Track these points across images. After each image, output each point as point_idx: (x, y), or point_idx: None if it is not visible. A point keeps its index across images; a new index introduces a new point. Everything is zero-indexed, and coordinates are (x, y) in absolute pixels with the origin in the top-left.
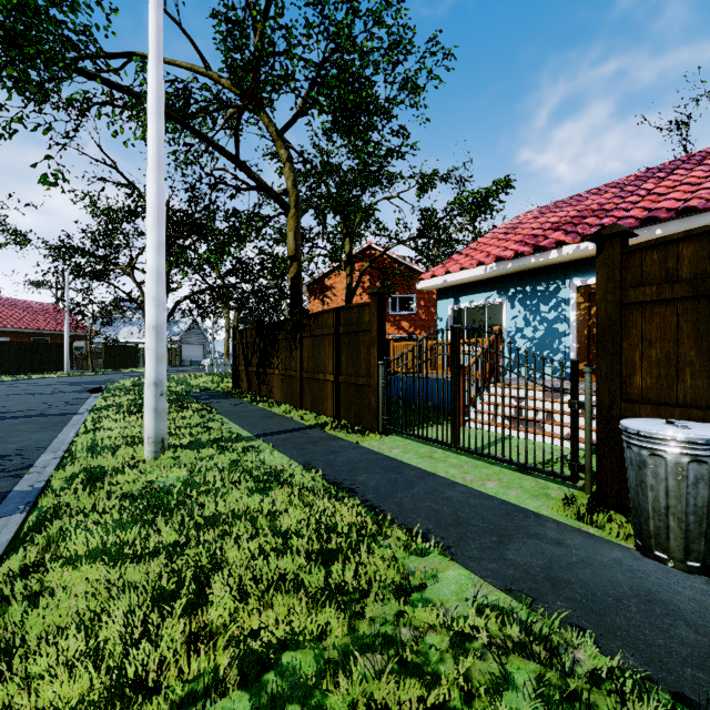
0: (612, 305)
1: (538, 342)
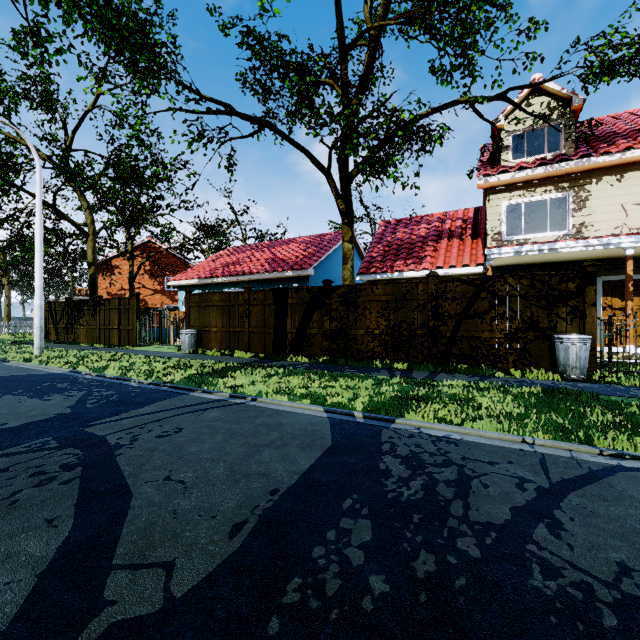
0: (188, 306)
1: None
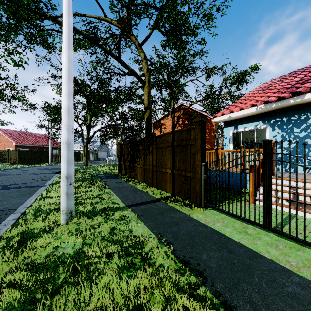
0: None
1: (292, 150)
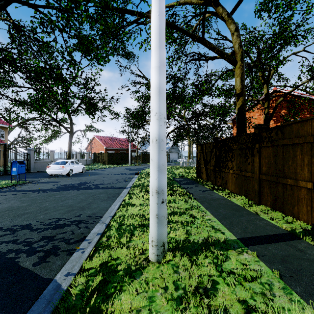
0: None
1: None
